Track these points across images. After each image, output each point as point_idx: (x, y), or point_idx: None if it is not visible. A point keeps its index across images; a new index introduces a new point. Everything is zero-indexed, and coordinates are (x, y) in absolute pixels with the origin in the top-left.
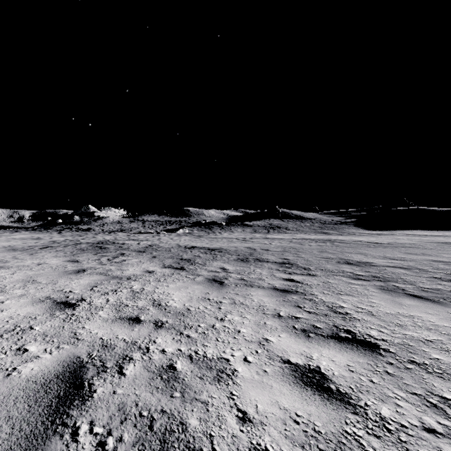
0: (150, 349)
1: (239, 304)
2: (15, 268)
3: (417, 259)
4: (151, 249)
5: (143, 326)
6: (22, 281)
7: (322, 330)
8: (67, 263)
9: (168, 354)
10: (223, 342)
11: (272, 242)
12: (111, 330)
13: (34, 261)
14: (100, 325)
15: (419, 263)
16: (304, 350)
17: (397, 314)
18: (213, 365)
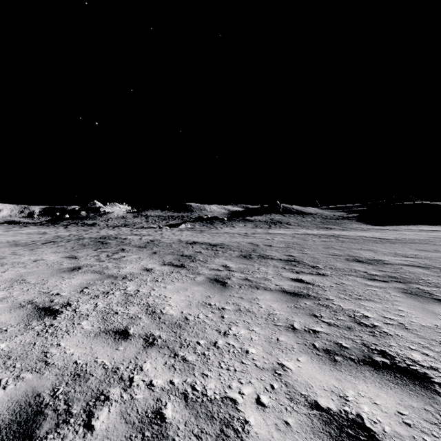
0: (134, 380)
1: (244, 311)
2: (8, 265)
3: (432, 257)
4: (152, 244)
5: (130, 343)
6: (10, 281)
7: (350, 351)
8: (64, 259)
9: (156, 391)
10: (228, 370)
11: (274, 238)
12: (91, 349)
13: (31, 257)
14: (79, 342)
15: (436, 262)
16: (333, 384)
17: (436, 328)
18: (216, 411)
